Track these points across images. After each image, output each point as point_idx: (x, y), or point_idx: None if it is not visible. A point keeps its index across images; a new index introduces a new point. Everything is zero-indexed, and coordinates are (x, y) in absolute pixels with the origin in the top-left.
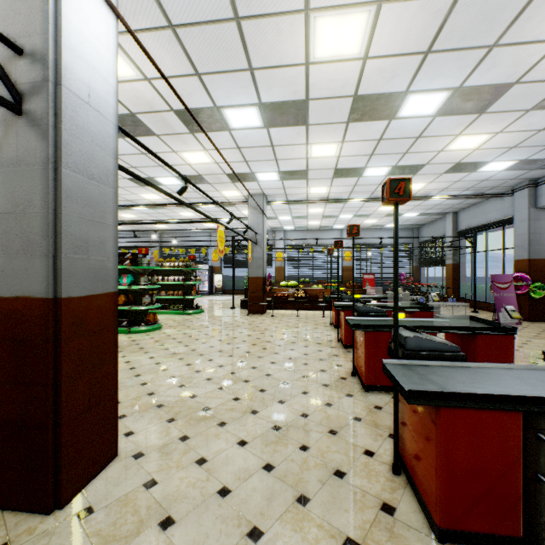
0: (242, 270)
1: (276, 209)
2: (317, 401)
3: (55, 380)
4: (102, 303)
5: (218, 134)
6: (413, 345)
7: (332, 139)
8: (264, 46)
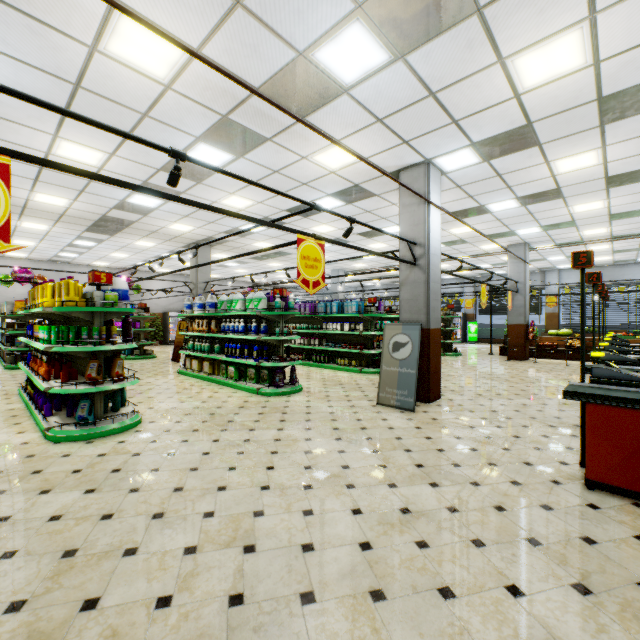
0: (500, 317)
1: (542, 252)
2: (556, 402)
3: (427, 357)
4: (437, 332)
5: (481, 216)
6: (604, 357)
7: (594, 199)
8: (517, 178)
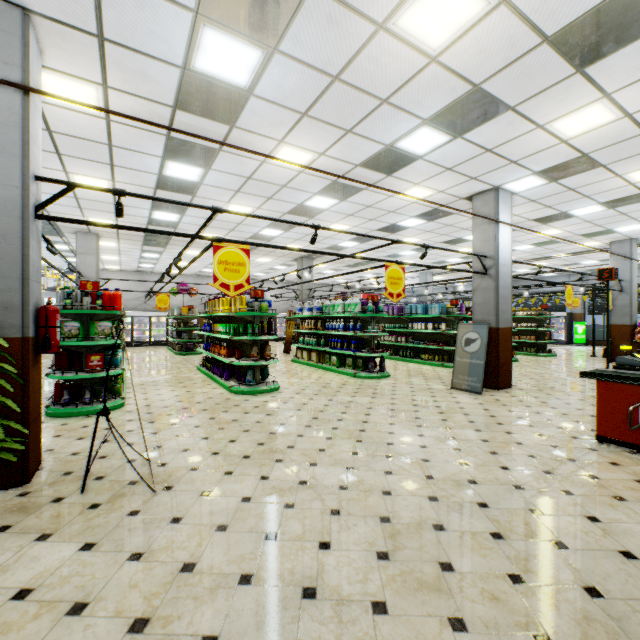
0: None
1: None
2: None
3: (496, 352)
4: (507, 331)
5: (566, 220)
6: None
7: None
8: (592, 189)
